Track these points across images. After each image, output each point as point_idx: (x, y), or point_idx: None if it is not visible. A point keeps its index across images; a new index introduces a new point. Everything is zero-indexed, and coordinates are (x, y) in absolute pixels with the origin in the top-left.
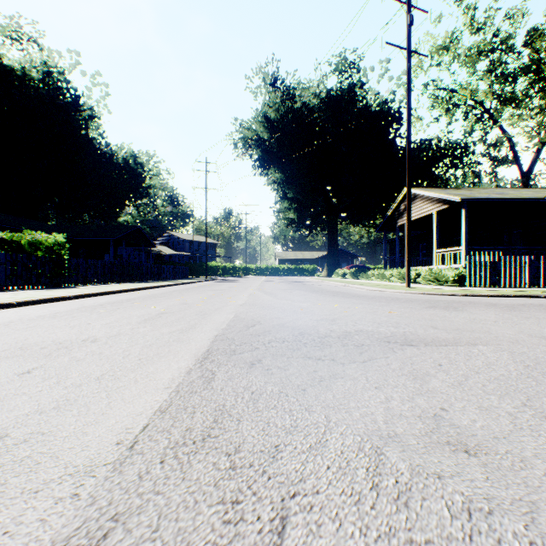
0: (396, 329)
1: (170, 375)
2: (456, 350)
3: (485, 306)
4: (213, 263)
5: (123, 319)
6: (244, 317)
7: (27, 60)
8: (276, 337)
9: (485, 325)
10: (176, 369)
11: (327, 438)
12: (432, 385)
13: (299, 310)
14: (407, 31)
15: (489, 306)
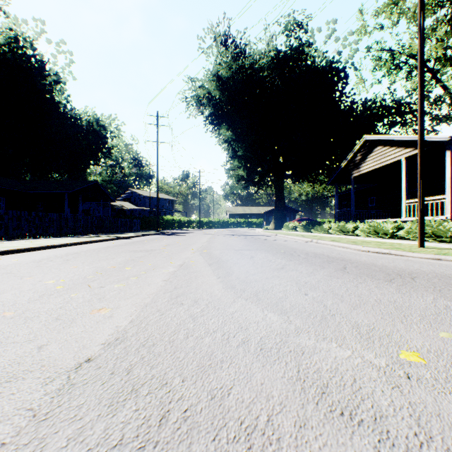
0: None
1: None
2: None
3: None
4: (169, 216)
5: None
6: None
7: None
8: None
9: None
10: None
11: None
12: None
13: None
14: None
15: None
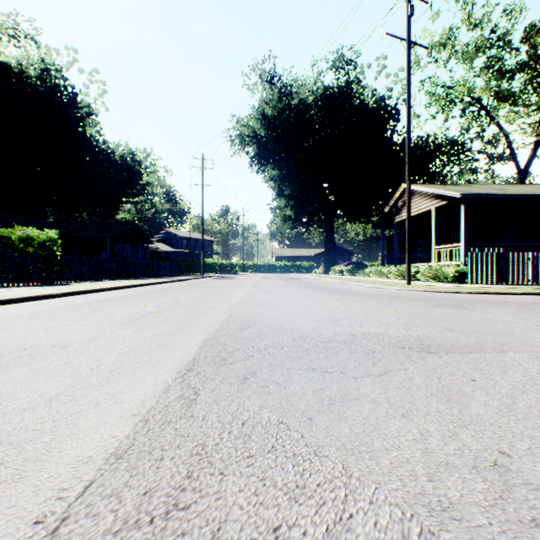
0: (407, 332)
1: (141, 395)
2: (485, 358)
3: (495, 305)
4: (210, 260)
5: (106, 319)
6: (238, 317)
7: (24, 57)
8: (274, 341)
9: (505, 327)
10: (151, 386)
11: (351, 513)
12: (474, 411)
13: (297, 308)
14: (407, 22)
15: (499, 305)
